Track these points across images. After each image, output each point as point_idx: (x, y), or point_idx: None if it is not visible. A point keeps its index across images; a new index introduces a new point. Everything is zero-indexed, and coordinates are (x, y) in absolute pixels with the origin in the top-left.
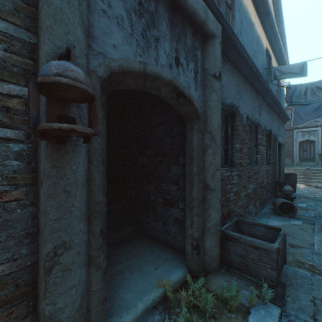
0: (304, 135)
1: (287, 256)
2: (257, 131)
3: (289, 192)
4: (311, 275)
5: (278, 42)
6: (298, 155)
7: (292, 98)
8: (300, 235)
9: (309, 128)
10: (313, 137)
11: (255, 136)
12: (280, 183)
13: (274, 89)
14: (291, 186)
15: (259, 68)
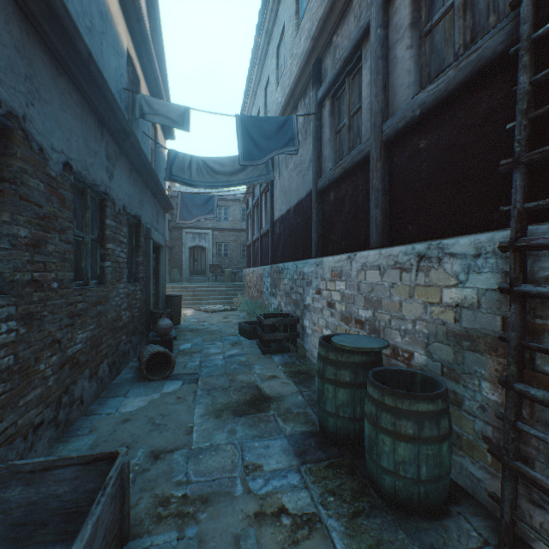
0: (196, 238)
1: (140, 501)
2: (105, 210)
3: (167, 330)
4: (178, 538)
5: (153, 61)
6: (188, 266)
7: (174, 168)
8: (175, 415)
9: (201, 230)
10: (205, 242)
11: (101, 219)
12: (156, 314)
13: (148, 146)
14: (170, 319)
15: (109, 76)
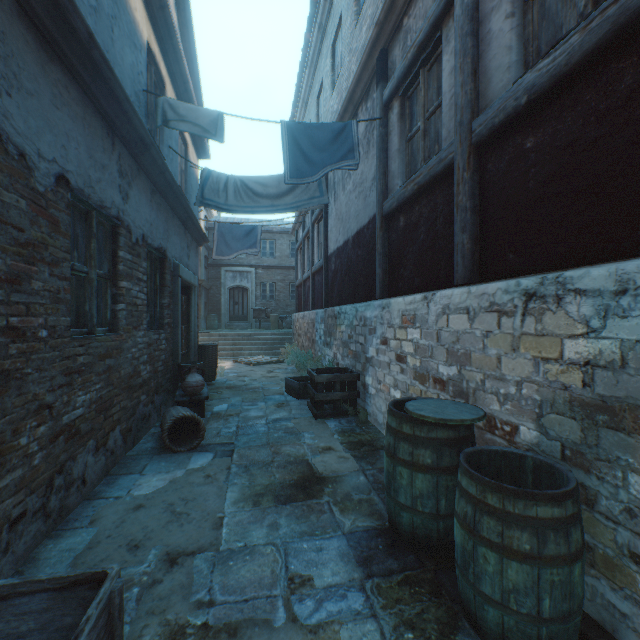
0: (236, 277)
1: (145, 630)
2: (117, 239)
3: (197, 389)
4: None
5: (181, 59)
6: (228, 310)
7: (206, 190)
8: (201, 501)
9: (243, 267)
10: (247, 282)
11: (113, 251)
12: (185, 368)
13: (176, 164)
14: (201, 375)
15: (123, 71)
